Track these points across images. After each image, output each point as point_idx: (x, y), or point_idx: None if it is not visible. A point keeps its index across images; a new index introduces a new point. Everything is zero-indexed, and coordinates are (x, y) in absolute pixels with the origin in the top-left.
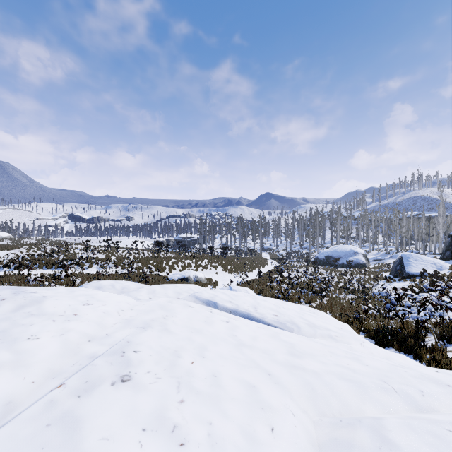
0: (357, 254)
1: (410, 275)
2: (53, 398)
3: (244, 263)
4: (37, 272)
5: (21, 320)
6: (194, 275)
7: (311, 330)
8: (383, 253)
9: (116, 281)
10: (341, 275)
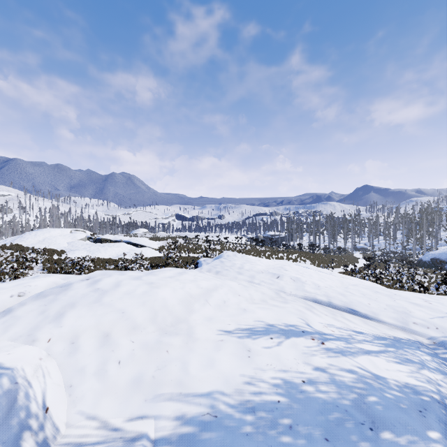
0: None
1: None
2: (273, 269)
3: (332, 259)
4: (183, 255)
5: (247, 259)
6: None
7: None
8: None
9: None
10: (442, 277)
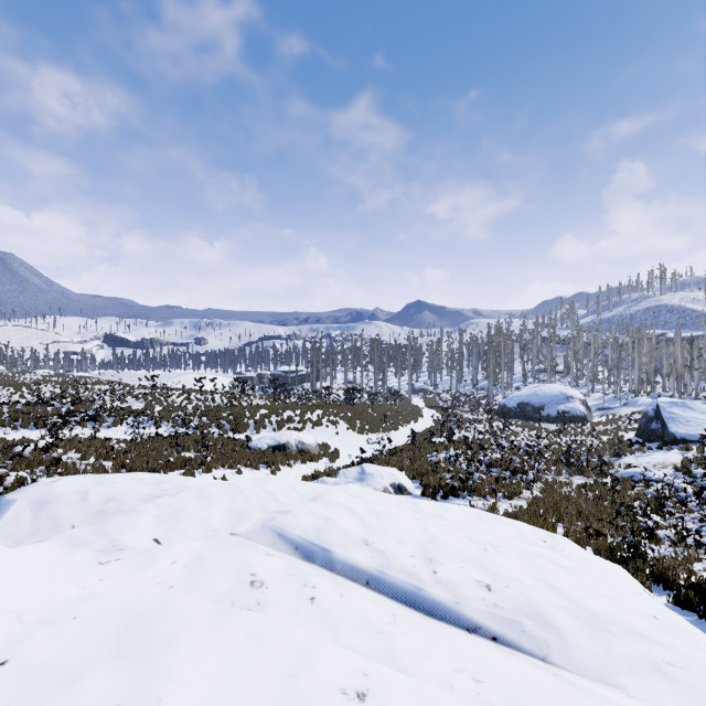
0: (572, 400)
1: (678, 438)
2: None
3: (384, 415)
4: (17, 434)
5: None
6: (297, 439)
7: (597, 647)
8: (611, 398)
9: (103, 478)
10: (550, 437)
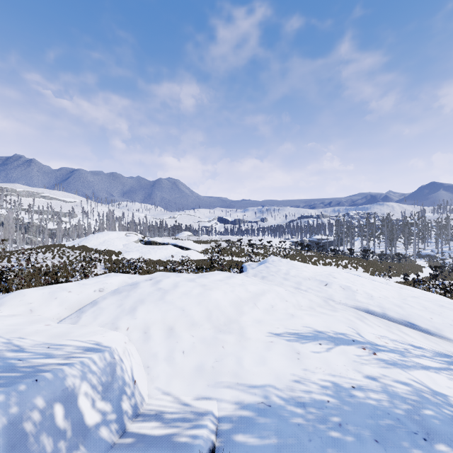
0: None
1: None
2: (321, 276)
3: (389, 266)
4: (226, 258)
5: (293, 265)
6: None
7: None
8: None
9: None
10: None
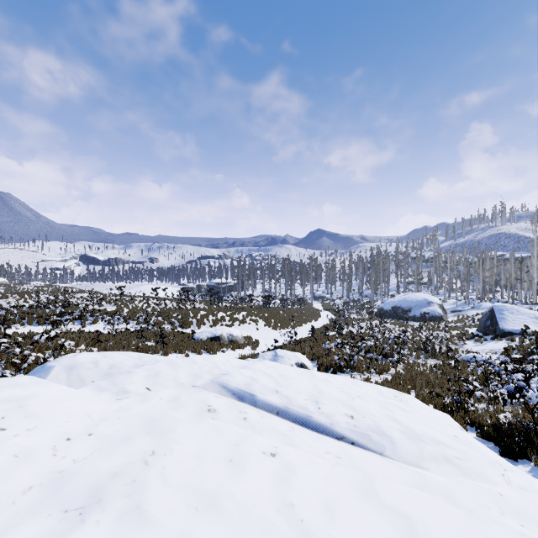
0: (432, 304)
1: (506, 332)
2: None
3: (292, 315)
4: (24, 329)
5: None
6: (228, 332)
7: (413, 448)
8: (462, 303)
9: (105, 354)
10: (414, 332)
